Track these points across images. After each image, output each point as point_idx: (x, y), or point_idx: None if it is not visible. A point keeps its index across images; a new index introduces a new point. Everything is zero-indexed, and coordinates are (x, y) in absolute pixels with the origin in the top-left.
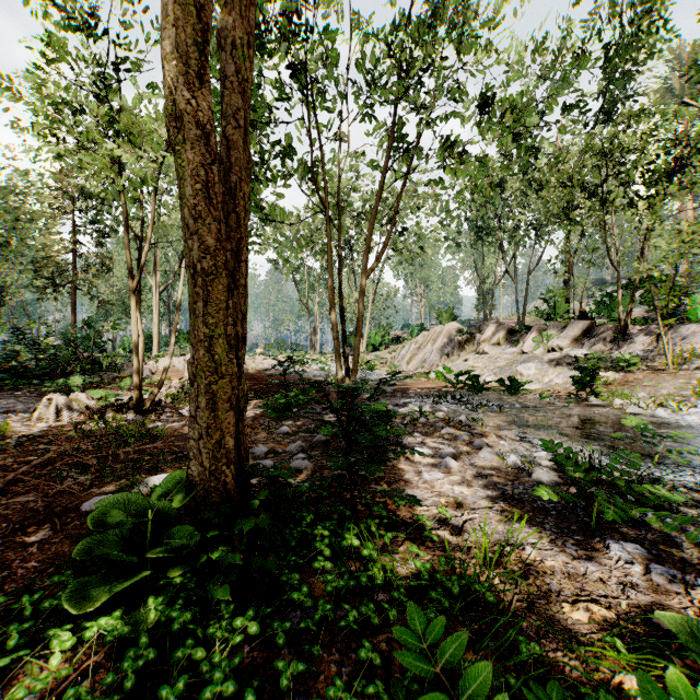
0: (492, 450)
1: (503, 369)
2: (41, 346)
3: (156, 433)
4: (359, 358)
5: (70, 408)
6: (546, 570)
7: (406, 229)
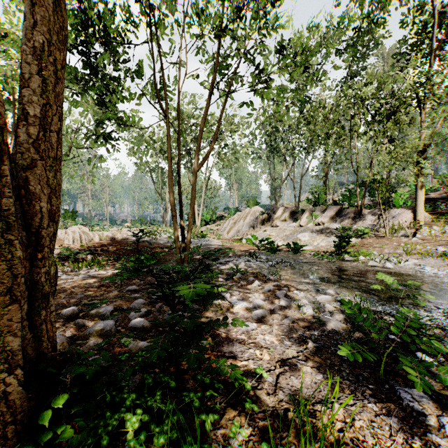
0: (289, 298)
1: (289, 236)
2: None
3: None
4: (195, 229)
5: None
6: (358, 435)
7: (226, 145)
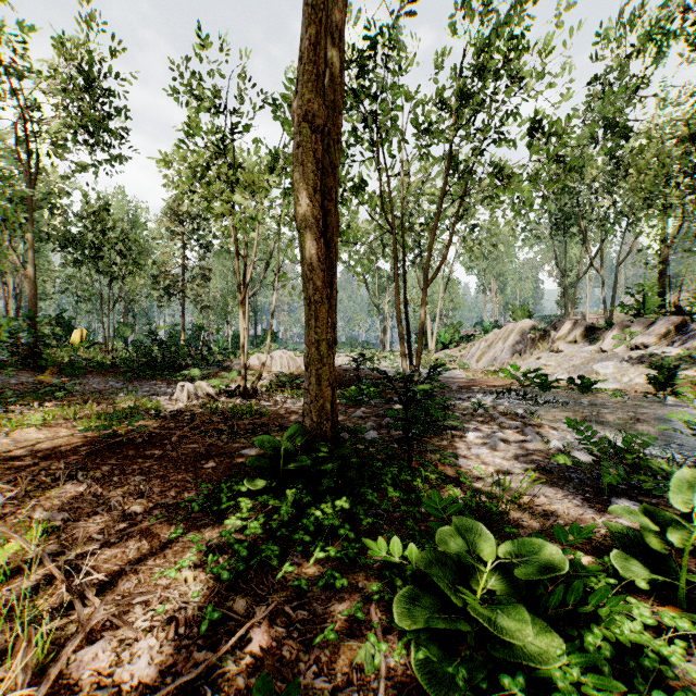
0: (541, 437)
1: (578, 367)
2: (167, 345)
3: (262, 412)
4: (427, 356)
5: (196, 393)
6: (550, 509)
7: (476, 226)
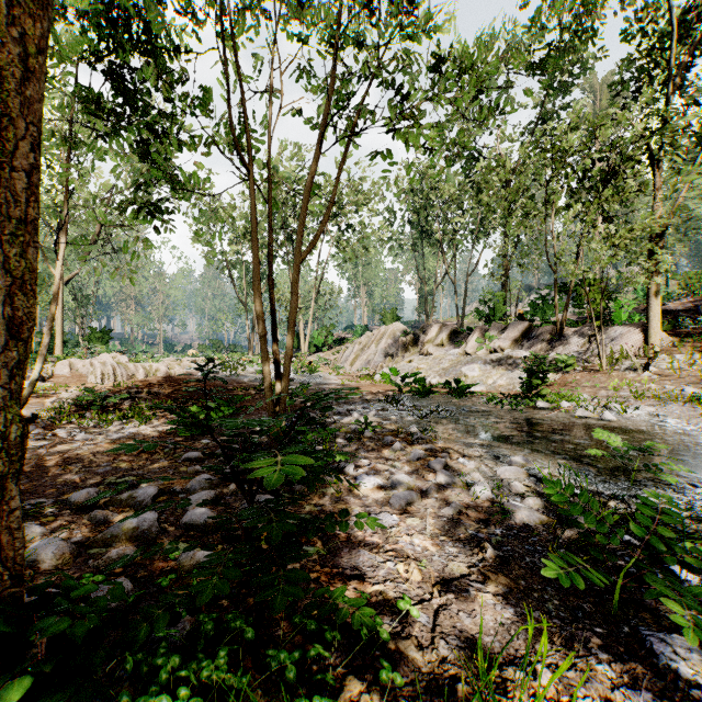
0: (452, 471)
1: (448, 370)
2: None
3: None
4: (300, 359)
5: None
6: None
7: (350, 226)
